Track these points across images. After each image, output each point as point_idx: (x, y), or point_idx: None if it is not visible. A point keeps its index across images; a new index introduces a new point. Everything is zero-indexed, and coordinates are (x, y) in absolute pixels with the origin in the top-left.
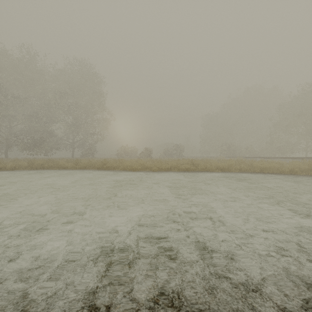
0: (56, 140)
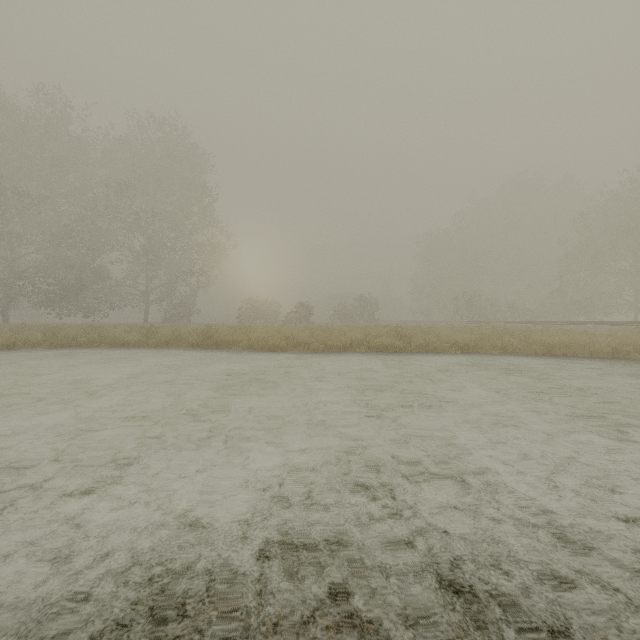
0: (112, 286)
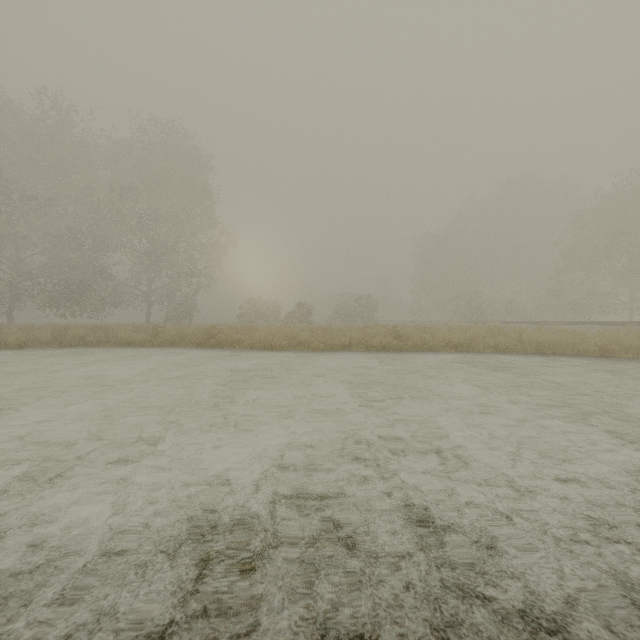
0: (114, 286)
